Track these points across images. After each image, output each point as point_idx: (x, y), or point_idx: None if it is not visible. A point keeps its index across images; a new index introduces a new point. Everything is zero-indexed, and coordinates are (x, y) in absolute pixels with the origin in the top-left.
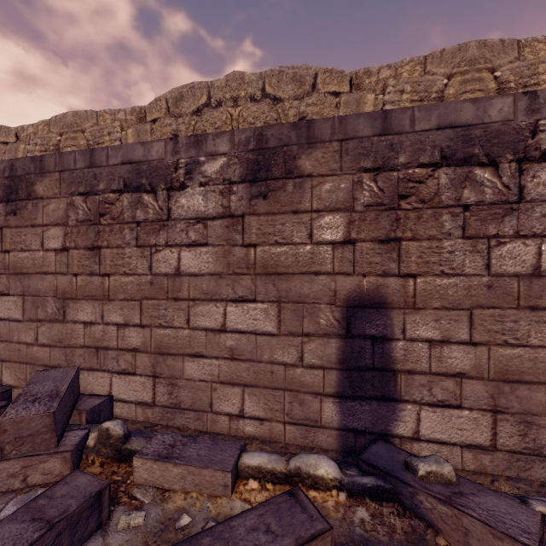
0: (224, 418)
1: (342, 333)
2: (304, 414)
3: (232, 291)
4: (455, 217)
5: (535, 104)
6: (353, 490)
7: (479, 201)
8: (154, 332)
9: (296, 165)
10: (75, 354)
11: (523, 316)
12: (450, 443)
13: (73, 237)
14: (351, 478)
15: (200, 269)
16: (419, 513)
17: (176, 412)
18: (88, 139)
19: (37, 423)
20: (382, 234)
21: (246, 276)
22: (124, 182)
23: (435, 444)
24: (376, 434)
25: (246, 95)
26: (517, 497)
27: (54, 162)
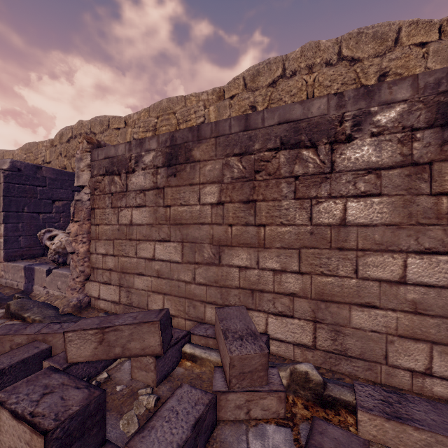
0: (404, 373)
1: None
2: None
3: (415, 242)
4: None
5: None
6: None
7: None
8: (315, 279)
9: None
10: (230, 294)
11: None
12: None
13: (228, 193)
14: None
15: (371, 219)
16: None
17: (340, 358)
18: (178, 118)
19: (256, 361)
20: None
21: (436, 227)
22: (281, 141)
23: None
24: None
25: (322, 61)
26: None
27: (210, 130)
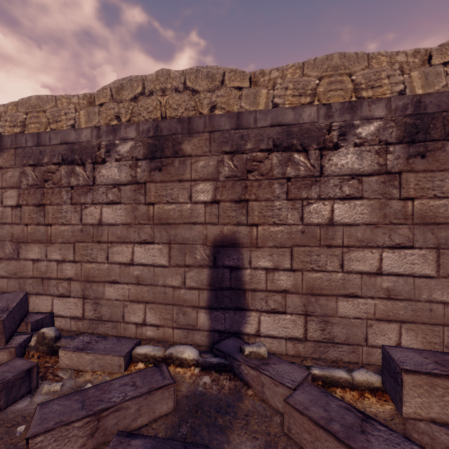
0: (132, 326)
1: (211, 264)
2: (186, 321)
3: (138, 236)
4: (282, 186)
5: (330, 112)
6: (205, 366)
7: (297, 175)
8: (84, 266)
9: (181, 148)
10: (26, 283)
11: (323, 251)
12: (278, 337)
13: (25, 197)
14: (204, 358)
15: (115, 220)
16: (242, 377)
17: (99, 323)
18: (48, 118)
19: None
20: (236, 196)
21: (148, 226)
22: (62, 158)
23: (270, 338)
24: (233, 333)
25: (172, 87)
26: (305, 366)
27: (10, 141)
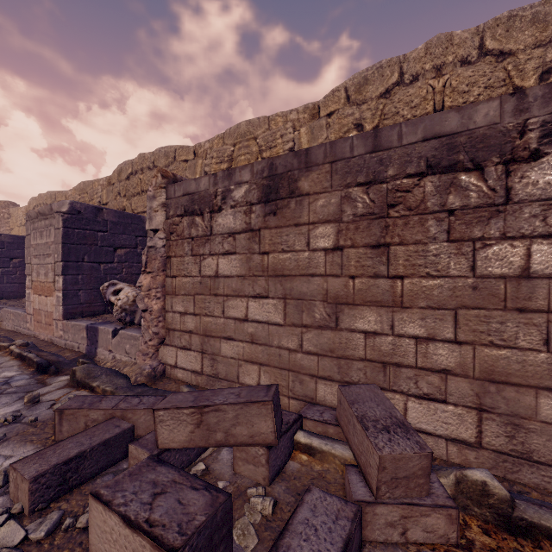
0: None
1: None
2: None
3: None
4: None
5: None
6: None
7: None
8: (480, 351)
9: None
10: (352, 367)
11: None
12: None
13: (349, 234)
14: None
15: None
16: None
17: (521, 463)
18: (260, 145)
19: (414, 464)
20: None
21: None
22: (427, 163)
23: None
24: None
25: (455, 59)
26: None
27: (323, 153)
